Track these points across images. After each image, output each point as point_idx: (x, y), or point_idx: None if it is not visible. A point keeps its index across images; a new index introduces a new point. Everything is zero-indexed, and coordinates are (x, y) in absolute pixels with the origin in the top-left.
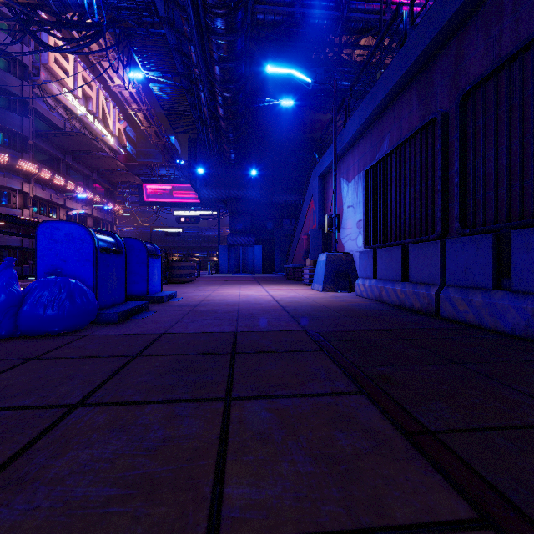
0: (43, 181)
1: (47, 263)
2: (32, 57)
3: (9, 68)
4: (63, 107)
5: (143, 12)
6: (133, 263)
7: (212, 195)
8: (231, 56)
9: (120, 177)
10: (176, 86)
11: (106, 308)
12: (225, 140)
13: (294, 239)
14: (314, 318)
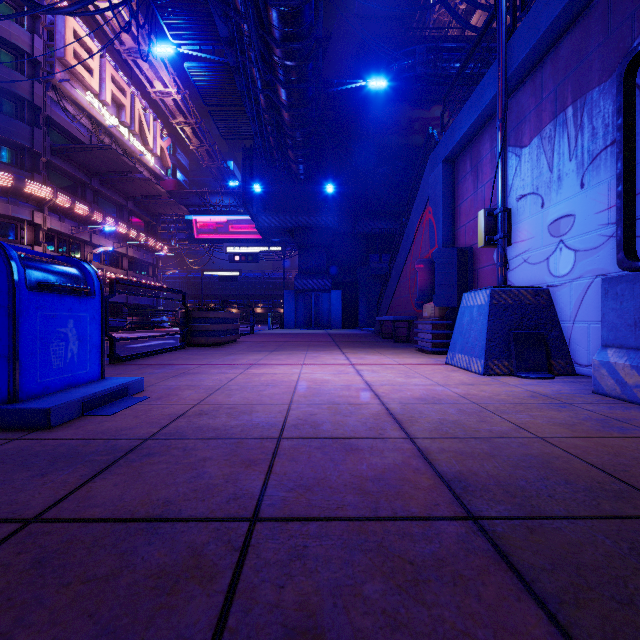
0: (61, 210)
1: None
2: (45, 51)
3: (16, 64)
4: (88, 116)
5: None
6: None
7: (274, 223)
8: None
9: (162, 207)
10: (220, 64)
11: None
12: (290, 143)
13: (390, 278)
14: None
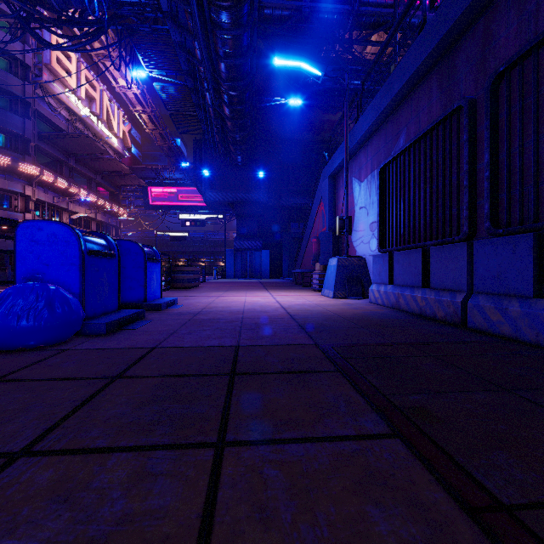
0: (46, 184)
1: (27, 267)
2: (34, 58)
3: (11, 68)
4: (66, 108)
5: (146, 8)
6: (130, 267)
7: (218, 198)
8: (237, 52)
9: (124, 180)
10: (180, 85)
11: (95, 317)
12: (231, 141)
13: (302, 243)
14: (327, 329)
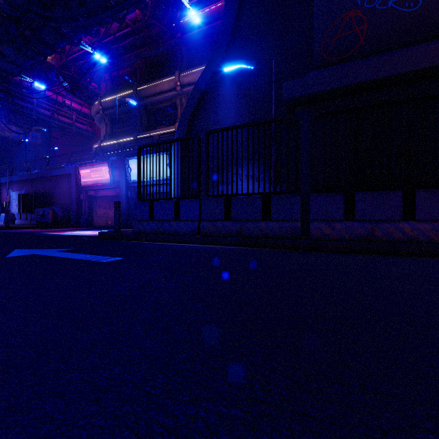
0: None
1: None
2: None
3: None
4: None
5: None
6: None
7: None
8: None
9: None
10: None
11: None
12: None
13: None
14: None
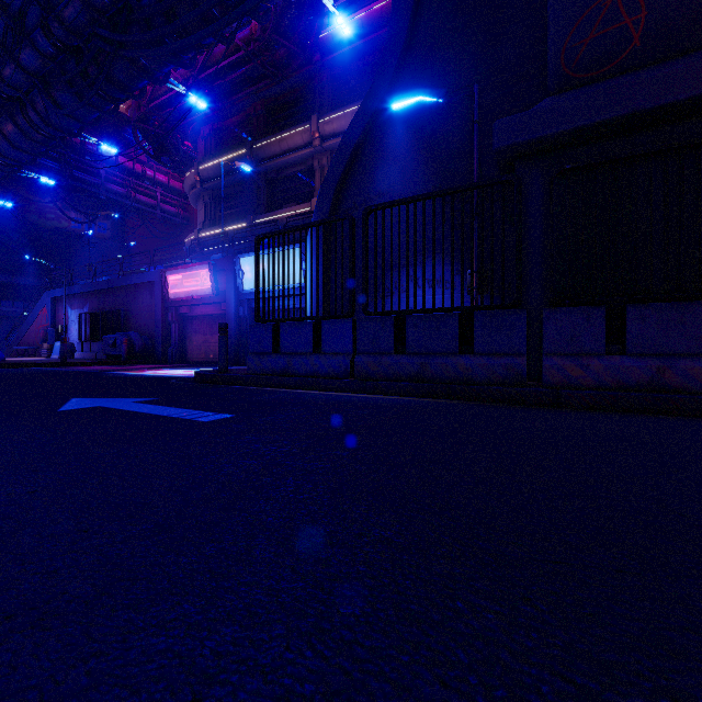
0: None
1: None
2: None
3: None
4: None
5: None
6: None
7: None
8: None
9: None
10: None
11: None
12: None
13: (22, 328)
14: None
